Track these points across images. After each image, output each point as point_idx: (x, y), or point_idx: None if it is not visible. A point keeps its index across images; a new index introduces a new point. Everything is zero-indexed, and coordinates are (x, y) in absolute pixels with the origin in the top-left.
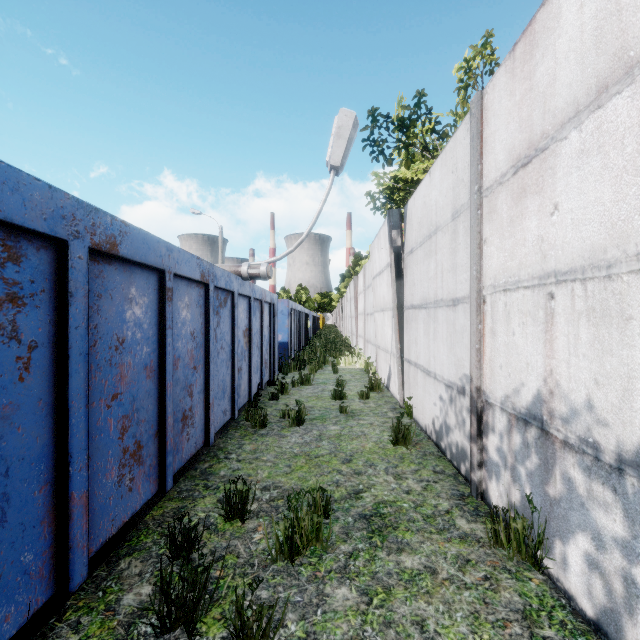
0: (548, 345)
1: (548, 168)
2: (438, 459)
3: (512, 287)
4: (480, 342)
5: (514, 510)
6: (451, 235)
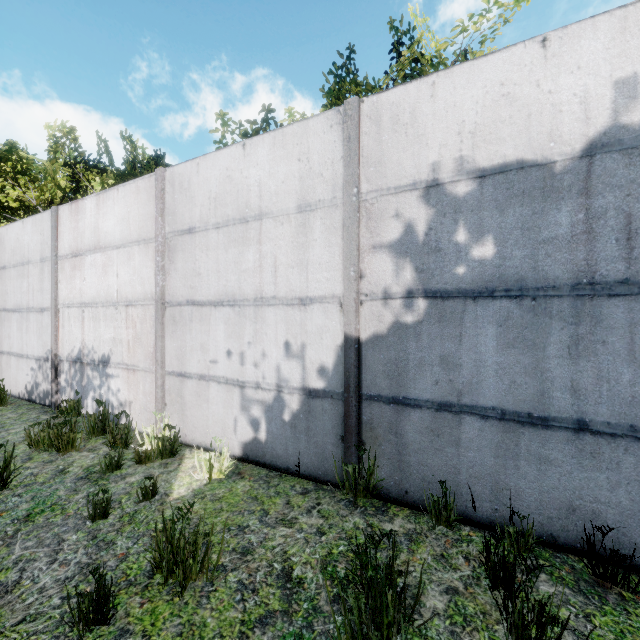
0: (83, 330)
1: (83, 263)
2: (30, 405)
3: (71, 306)
4: (57, 331)
5: (71, 400)
6: (40, 270)
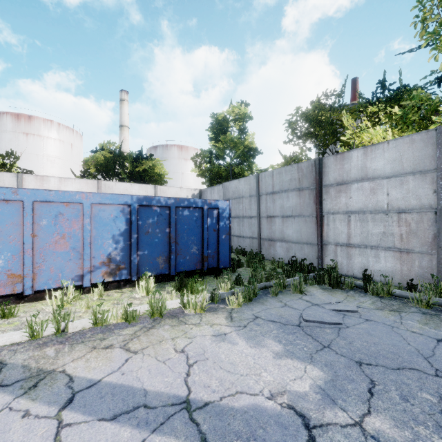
0: None
1: None
2: None
3: None
4: None
5: None
6: None
